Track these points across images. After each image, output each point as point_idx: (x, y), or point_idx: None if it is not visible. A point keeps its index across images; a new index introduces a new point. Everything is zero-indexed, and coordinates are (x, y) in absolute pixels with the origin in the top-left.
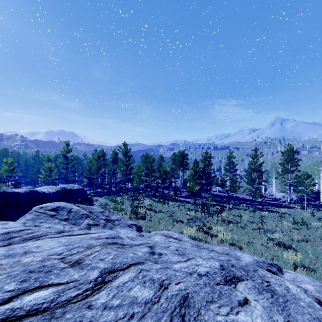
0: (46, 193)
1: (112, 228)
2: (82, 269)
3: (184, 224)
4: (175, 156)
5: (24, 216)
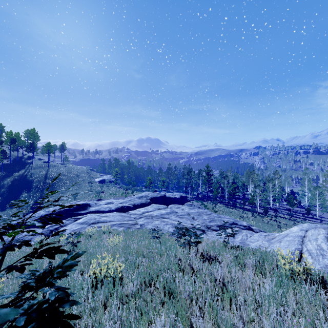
0: (177, 198)
1: None
2: (207, 213)
3: (238, 218)
4: (248, 172)
5: (184, 205)
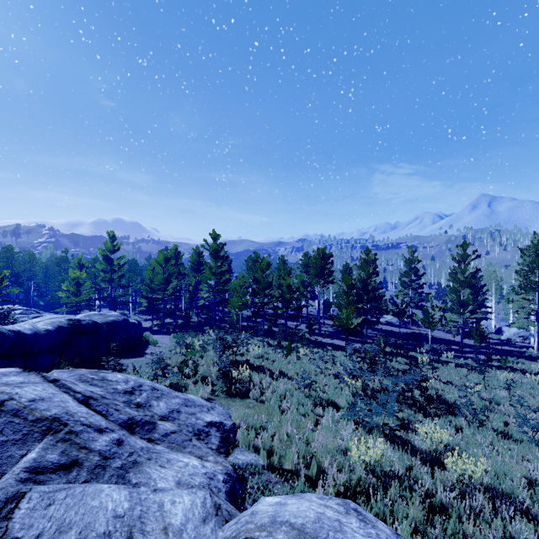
0: (22, 335)
1: (131, 468)
2: None
3: (341, 413)
4: (308, 258)
5: None
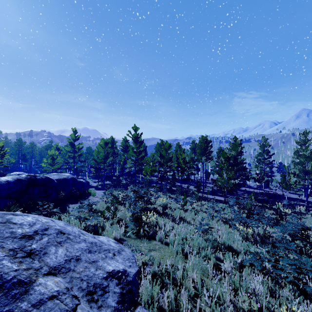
0: None
1: None
2: None
3: (239, 258)
4: (195, 144)
5: None
